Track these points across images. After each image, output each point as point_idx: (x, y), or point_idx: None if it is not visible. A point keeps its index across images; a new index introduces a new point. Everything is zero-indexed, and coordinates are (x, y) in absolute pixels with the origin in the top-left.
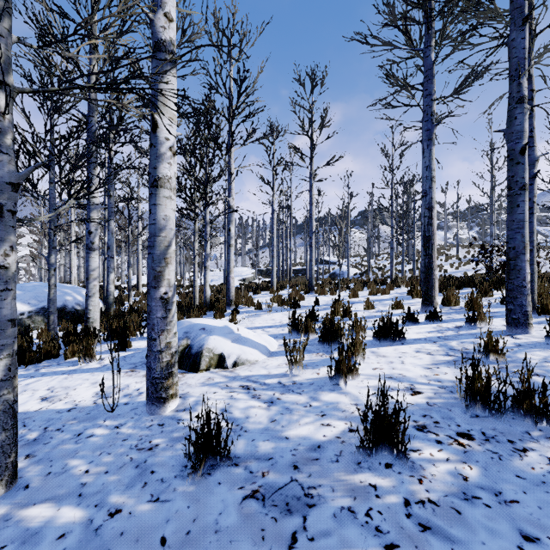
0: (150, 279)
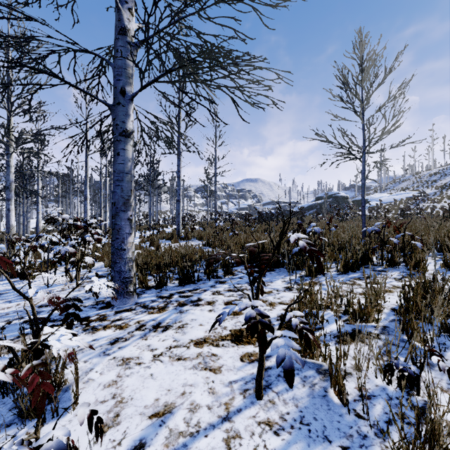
0: (37, 225)
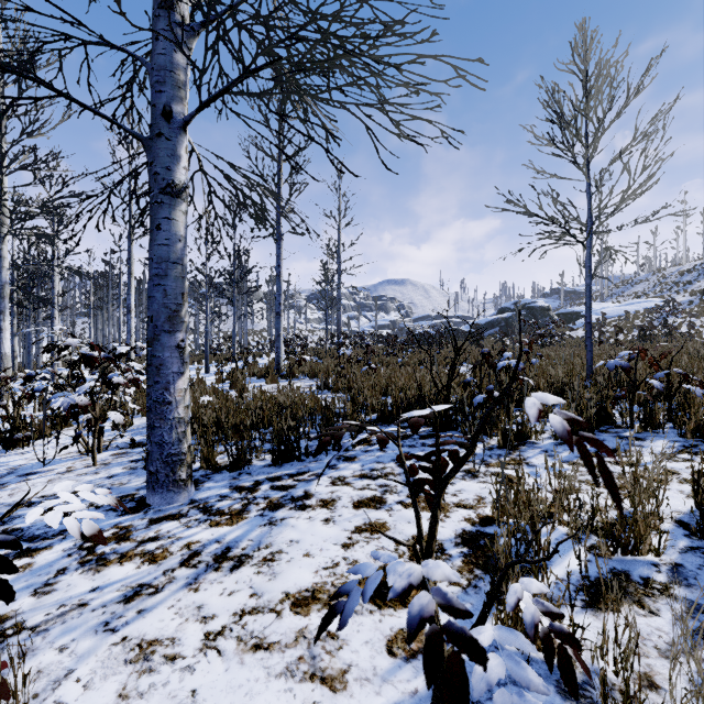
0: (53, 354)
